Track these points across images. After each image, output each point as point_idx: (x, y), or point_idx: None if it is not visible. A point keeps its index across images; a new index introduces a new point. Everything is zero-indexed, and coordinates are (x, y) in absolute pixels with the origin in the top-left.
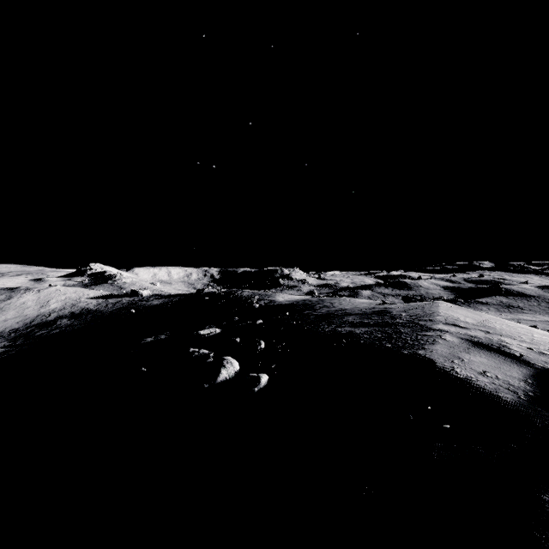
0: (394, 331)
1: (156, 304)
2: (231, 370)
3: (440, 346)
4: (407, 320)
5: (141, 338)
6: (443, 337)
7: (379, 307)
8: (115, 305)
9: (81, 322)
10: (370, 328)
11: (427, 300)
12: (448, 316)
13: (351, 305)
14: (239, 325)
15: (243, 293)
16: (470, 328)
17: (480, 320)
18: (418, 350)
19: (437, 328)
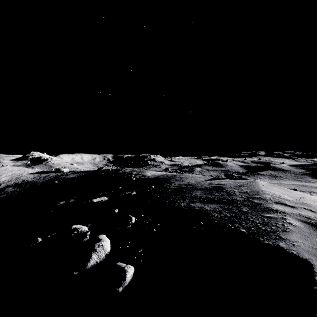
0: (238, 210)
1: (72, 177)
2: (101, 253)
3: (295, 235)
4: (242, 197)
5: (59, 200)
6: (288, 221)
7: (215, 183)
8: (45, 178)
9: (21, 189)
10: (216, 205)
11: (243, 177)
12: (271, 194)
13: (193, 179)
14: (120, 195)
15: (126, 170)
16: (297, 207)
17: (295, 197)
18: (277, 241)
19: (275, 209)
